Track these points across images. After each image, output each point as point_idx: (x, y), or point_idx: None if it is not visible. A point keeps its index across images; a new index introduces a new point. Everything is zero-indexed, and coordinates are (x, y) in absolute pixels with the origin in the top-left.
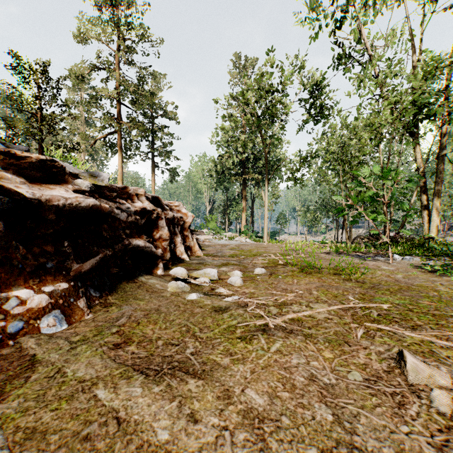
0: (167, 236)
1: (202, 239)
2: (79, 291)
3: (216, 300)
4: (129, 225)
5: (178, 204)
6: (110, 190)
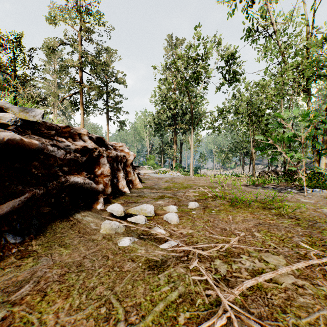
0: (108, 173)
1: (143, 173)
2: None
3: (151, 247)
4: (68, 162)
5: (122, 145)
6: (49, 128)
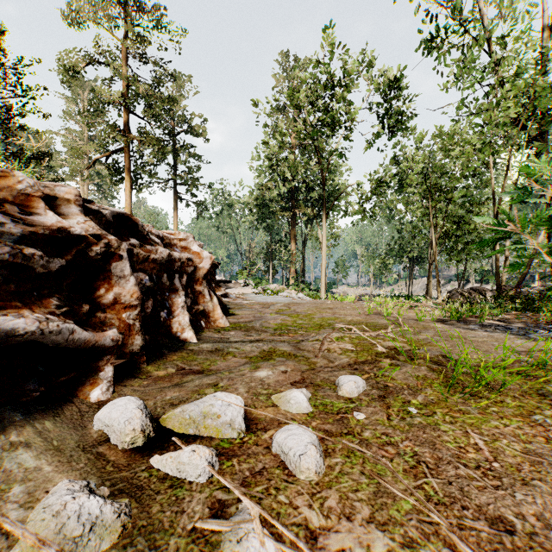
0: (133, 299)
1: (234, 295)
2: None
3: None
4: None
5: (185, 237)
6: None
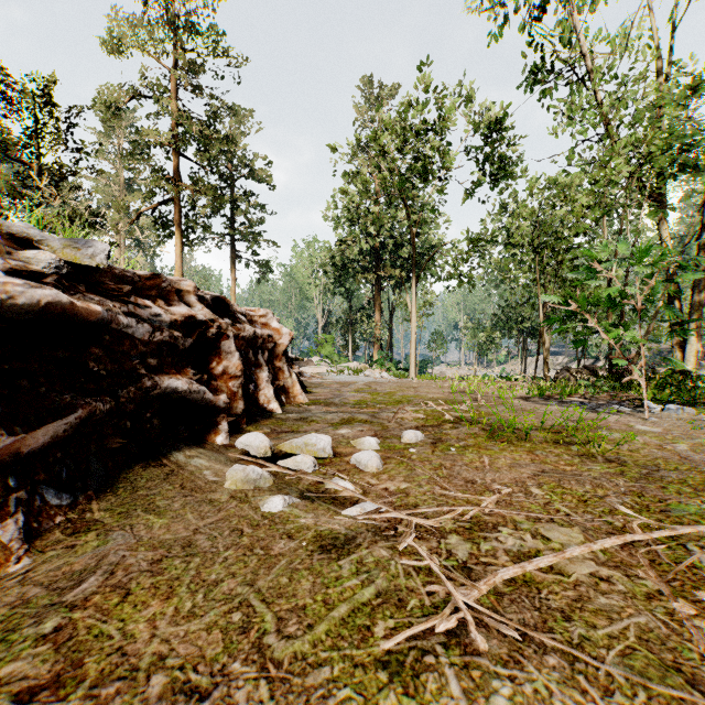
0: (238, 370)
1: (309, 373)
2: (10, 499)
3: (325, 513)
4: (157, 349)
5: (265, 314)
6: (119, 279)
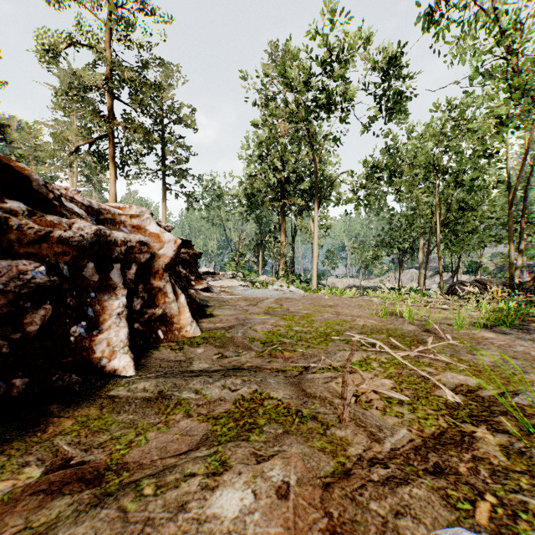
0: None
1: (218, 288)
2: None
3: None
4: None
5: (139, 213)
6: None
